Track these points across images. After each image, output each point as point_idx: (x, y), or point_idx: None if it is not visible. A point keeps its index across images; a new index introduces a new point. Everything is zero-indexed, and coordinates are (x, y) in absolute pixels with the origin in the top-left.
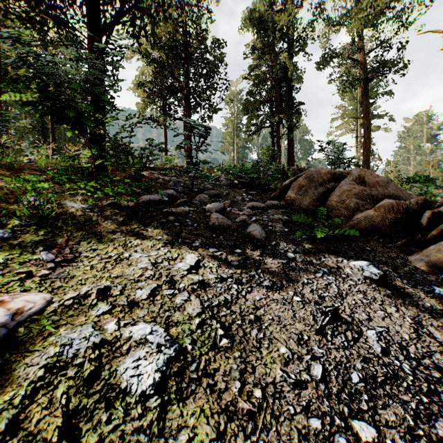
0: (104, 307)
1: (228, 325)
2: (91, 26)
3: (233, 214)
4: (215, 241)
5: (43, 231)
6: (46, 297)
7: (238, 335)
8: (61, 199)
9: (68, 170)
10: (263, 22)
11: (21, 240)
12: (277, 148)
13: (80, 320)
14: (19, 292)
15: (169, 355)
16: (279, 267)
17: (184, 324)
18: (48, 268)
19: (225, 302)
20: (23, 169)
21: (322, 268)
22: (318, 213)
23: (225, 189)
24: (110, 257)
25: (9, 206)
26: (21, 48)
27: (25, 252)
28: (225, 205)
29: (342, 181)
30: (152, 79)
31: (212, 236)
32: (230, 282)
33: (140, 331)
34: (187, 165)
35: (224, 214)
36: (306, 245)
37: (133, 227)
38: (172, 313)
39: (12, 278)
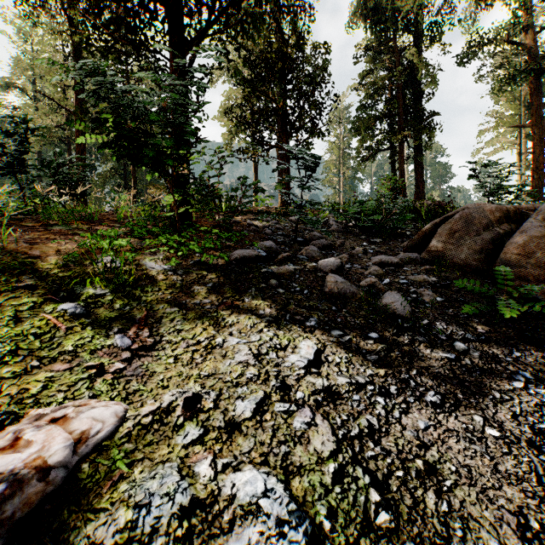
0: (194, 431)
1: (382, 479)
2: (173, 45)
3: (355, 275)
4: (337, 317)
5: (119, 303)
6: (118, 411)
7: (403, 502)
8: (140, 259)
9: (148, 220)
10: (380, 12)
11: (93, 317)
12: (400, 177)
13: (161, 451)
14: (86, 398)
15: (298, 543)
16: (445, 366)
17: (312, 472)
18: (123, 359)
19: (369, 430)
20: (102, 221)
21: (520, 372)
22: (498, 276)
23: (338, 236)
24: (198, 343)
25: (83, 270)
26: (96, 78)
27: (97, 335)
28: (342, 261)
29: (525, 221)
30: (241, 102)
31: (330, 309)
32: (370, 391)
33: (248, 487)
34: (283, 205)
35: (342, 274)
36: (479, 326)
37: (225, 296)
38: (290, 447)
39: (79, 375)
